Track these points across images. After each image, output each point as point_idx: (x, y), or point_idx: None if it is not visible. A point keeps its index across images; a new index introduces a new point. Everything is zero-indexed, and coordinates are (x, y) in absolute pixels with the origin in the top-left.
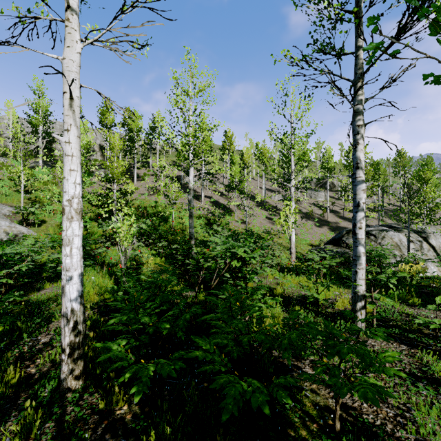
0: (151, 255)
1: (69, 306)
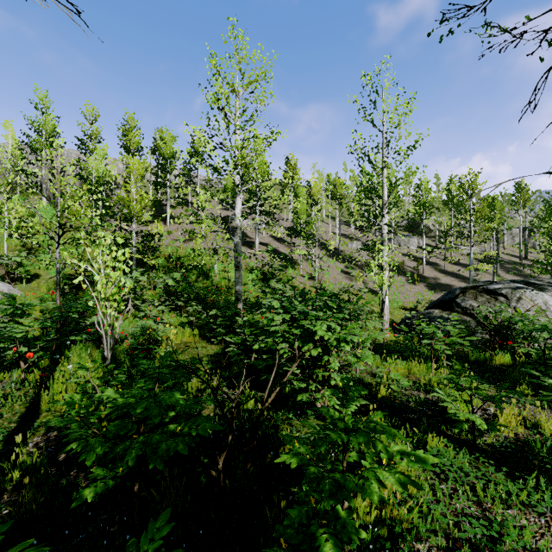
0: (180, 324)
1: None
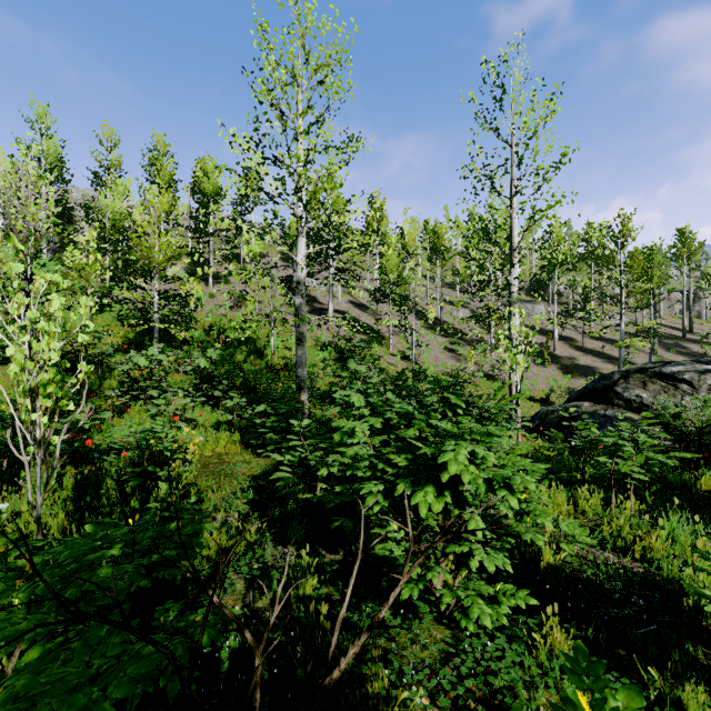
0: (214, 425)
1: None
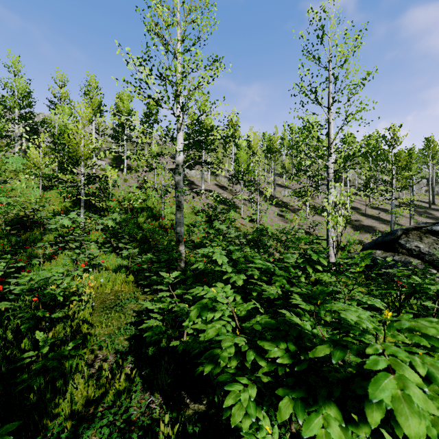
0: (115, 268)
1: None
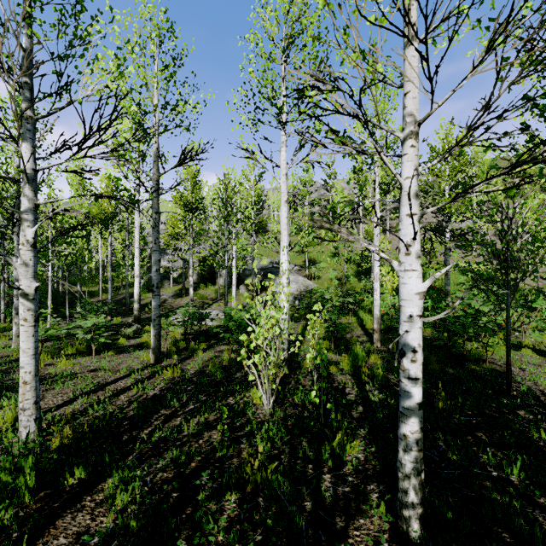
0: None
1: (376, 314)
